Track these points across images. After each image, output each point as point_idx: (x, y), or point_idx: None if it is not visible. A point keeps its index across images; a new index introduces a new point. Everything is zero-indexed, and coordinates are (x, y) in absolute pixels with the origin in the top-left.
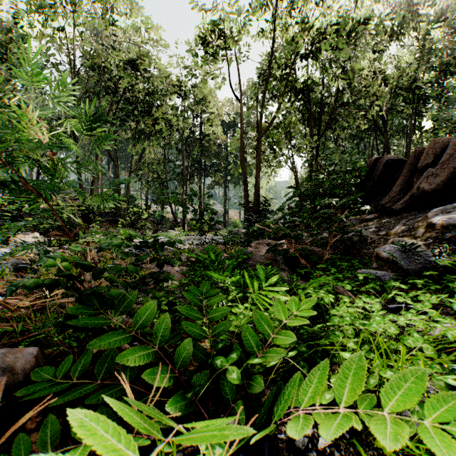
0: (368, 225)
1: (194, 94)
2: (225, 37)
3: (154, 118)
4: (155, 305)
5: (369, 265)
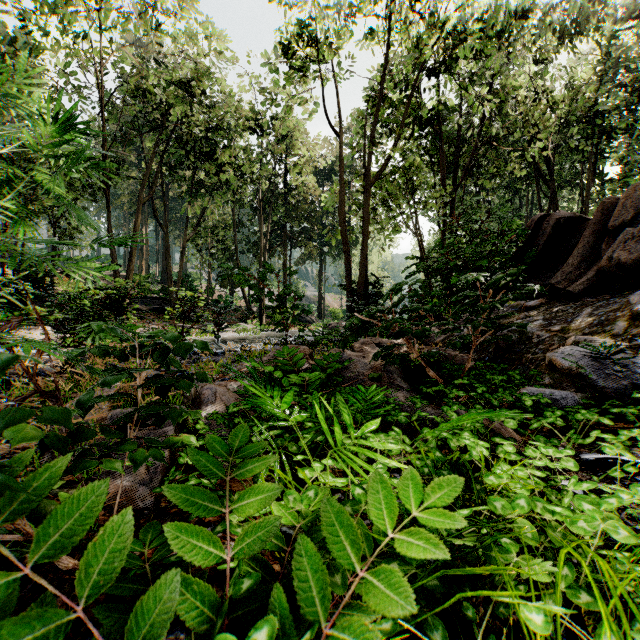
0: (531, 316)
1: (276, 129)
2: (317, 42)
3: (219, 164)
4: (103, 491)
5: (538, 380)
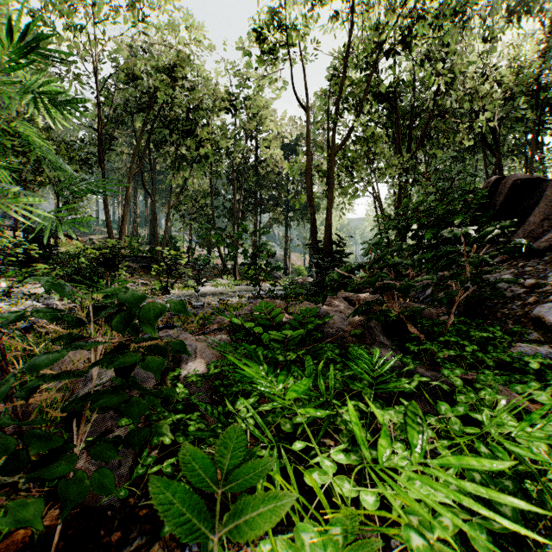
0: (496, 271)
1: (248, 108)
2: (286, 26)
3: (198, 140)
4: None
5: (525, 337)
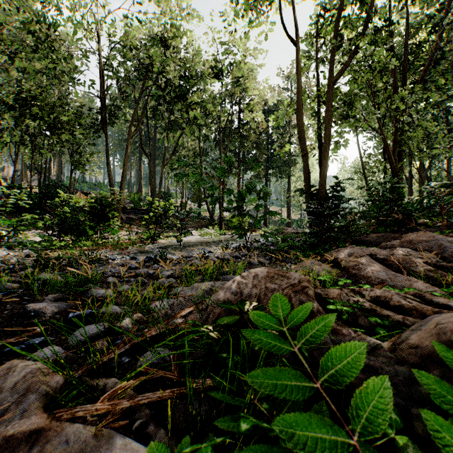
0: None
1: (232, 72)
2: None
3: (188, 103)
4: None
5: None
